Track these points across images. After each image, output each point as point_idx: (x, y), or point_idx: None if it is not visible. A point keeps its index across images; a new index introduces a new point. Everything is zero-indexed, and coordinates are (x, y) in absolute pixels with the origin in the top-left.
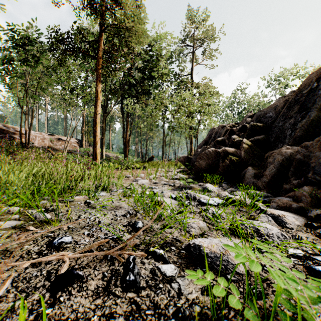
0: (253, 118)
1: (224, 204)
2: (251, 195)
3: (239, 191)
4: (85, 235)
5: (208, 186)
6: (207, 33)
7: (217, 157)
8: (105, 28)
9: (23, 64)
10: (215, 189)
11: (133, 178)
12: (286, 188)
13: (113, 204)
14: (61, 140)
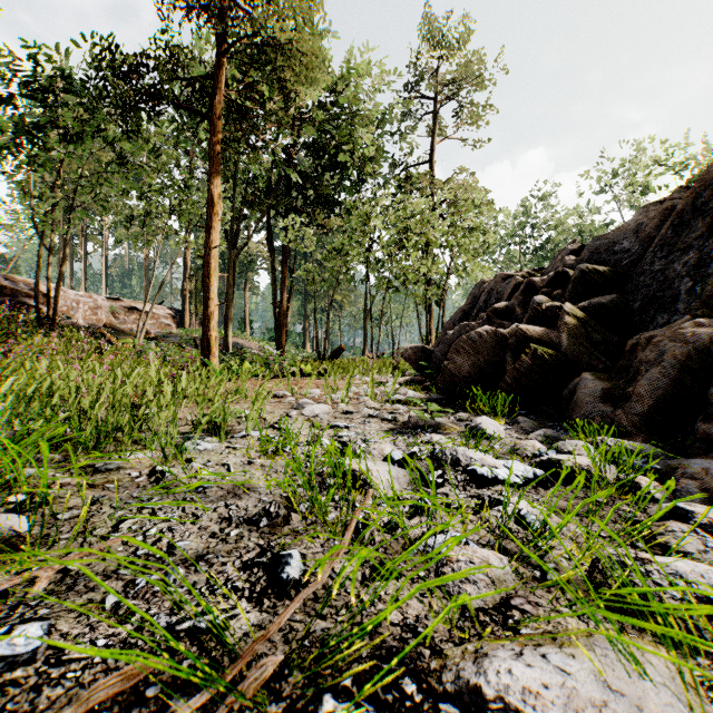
0: (581, 254)
1: (541, 482)
2: (615, 455)
3: (575, 441)
4: (102, 614)
5: (485, 424)
6: (465, 68)
7: (500, 348)
8: (230, 47)
9: (39, 132)
10: (502, 432)
11: (293, 401)
12: (706, 434)
13: (228, 478)
14: (137, 311)
